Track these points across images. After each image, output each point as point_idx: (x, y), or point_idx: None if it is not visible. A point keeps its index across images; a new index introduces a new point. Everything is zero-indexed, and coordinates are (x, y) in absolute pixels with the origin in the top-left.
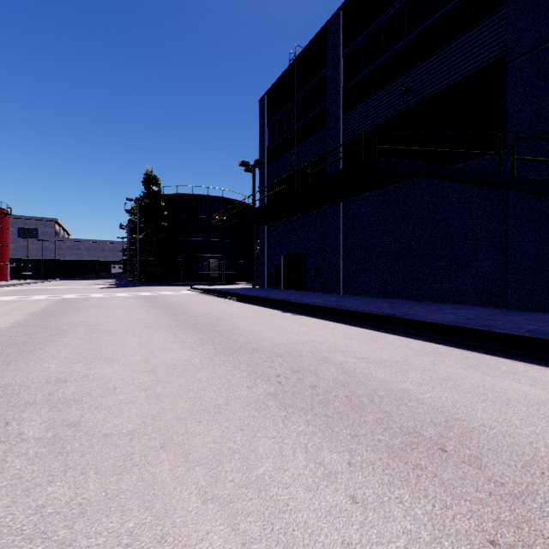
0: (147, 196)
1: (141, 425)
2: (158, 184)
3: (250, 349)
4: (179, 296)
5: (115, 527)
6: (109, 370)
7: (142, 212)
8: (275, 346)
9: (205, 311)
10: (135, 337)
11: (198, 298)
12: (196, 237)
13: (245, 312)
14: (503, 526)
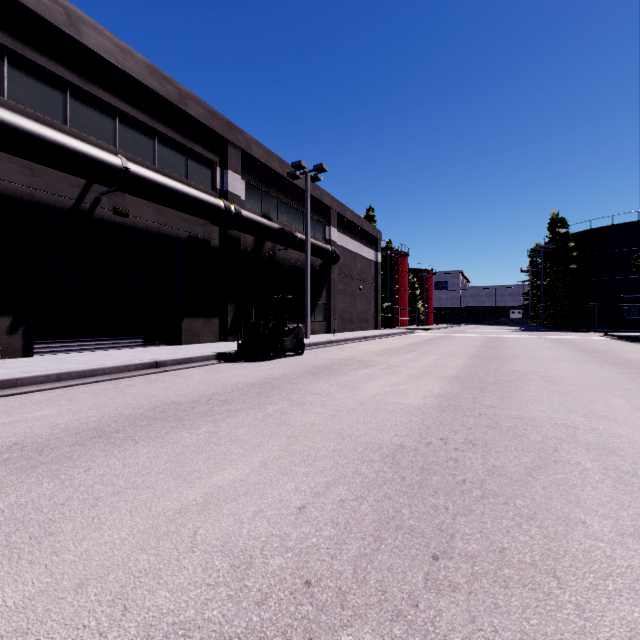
0: (552, 240)
1: (552, 359)
2: (564, 226)
3: (610, 357)
4: (584, 339)
5: (548, 362)
6: (538, 354)
7: (547, 258)
8: (629, 358)
9: (600, 347)
10: (546, 350)
11: (604, 341)
12: (617, 275)
13: (638, 350)
14: (634, 371)
